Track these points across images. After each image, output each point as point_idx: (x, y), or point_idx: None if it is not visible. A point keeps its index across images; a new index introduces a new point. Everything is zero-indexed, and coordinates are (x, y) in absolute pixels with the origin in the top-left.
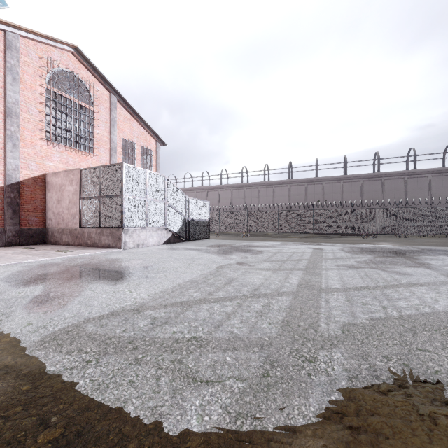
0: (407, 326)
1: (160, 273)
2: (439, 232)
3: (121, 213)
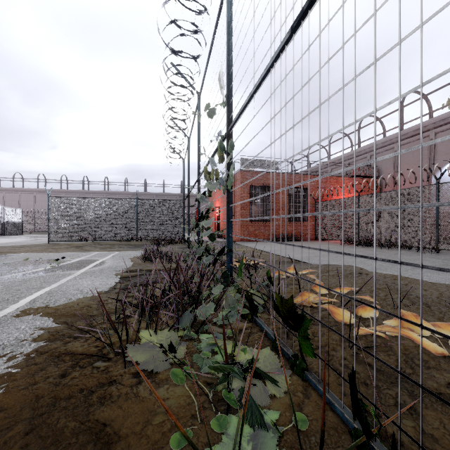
0: None
1: None
2: None
3: None
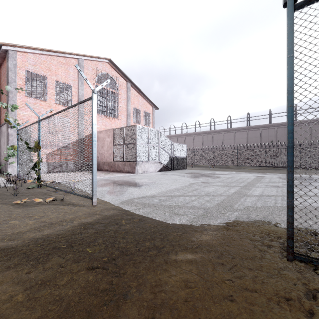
0: (280, 209)
1: (159, 185)
2: None
3: (135, 153)
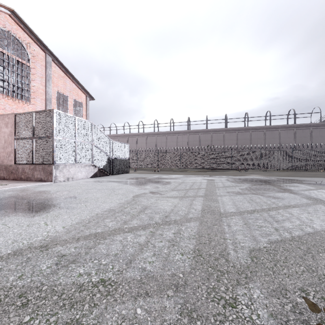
0: (302, 248)
1: (82, 203)
2: (286, 167)
3: (52, 151)
